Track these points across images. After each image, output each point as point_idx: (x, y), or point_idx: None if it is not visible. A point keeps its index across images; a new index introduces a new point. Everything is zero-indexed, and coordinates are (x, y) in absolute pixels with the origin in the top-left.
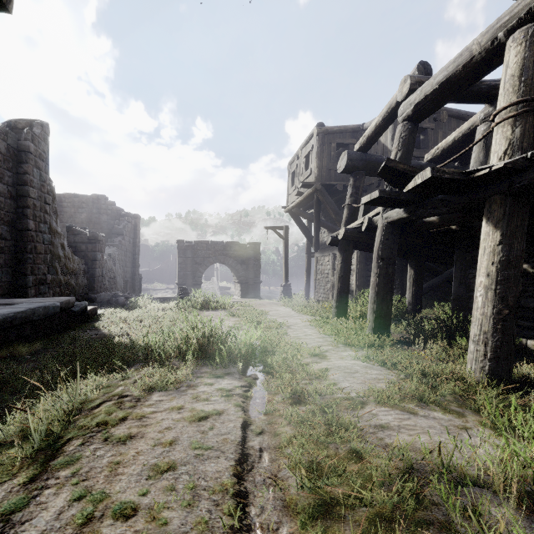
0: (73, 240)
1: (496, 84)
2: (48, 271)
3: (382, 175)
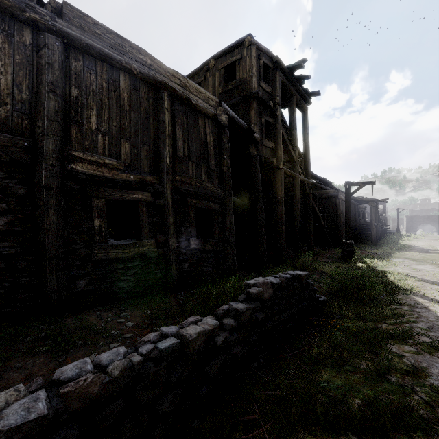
0: None
1: None
2: None
3: None
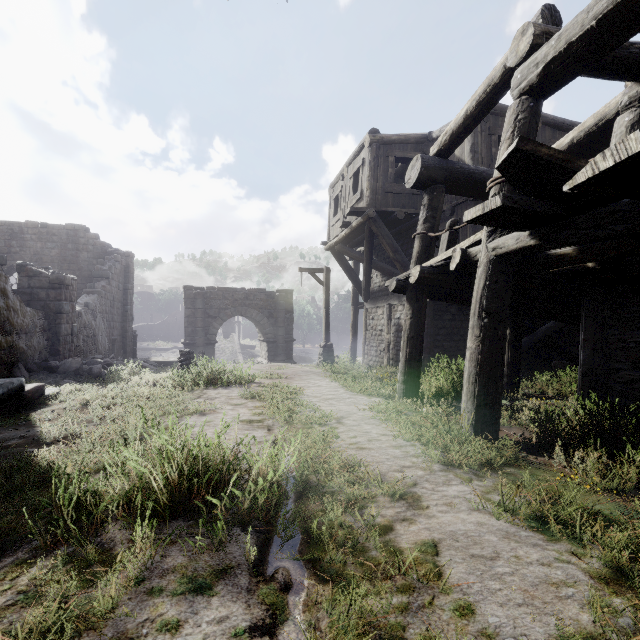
0: (26, 284)
1: None
2: None
3: (505, 170)
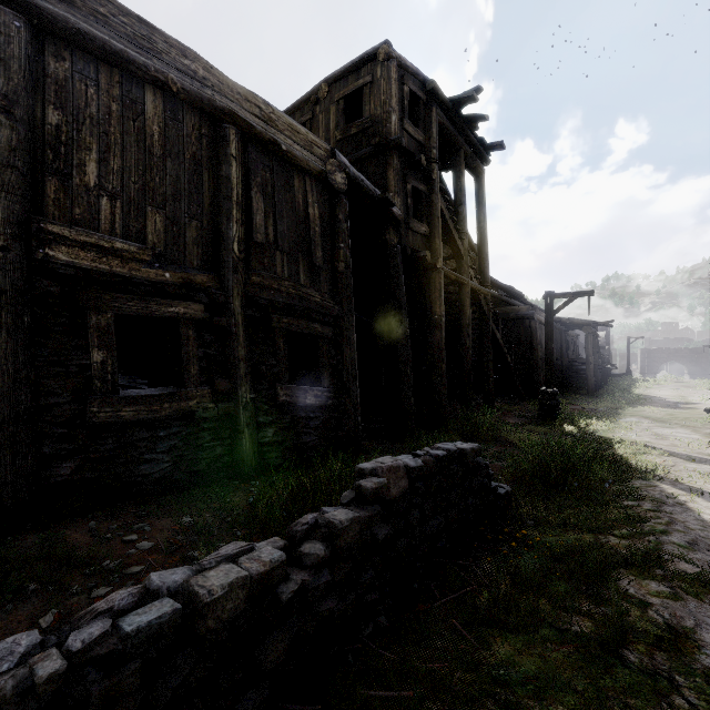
0: None
1: None
2: None
3: None
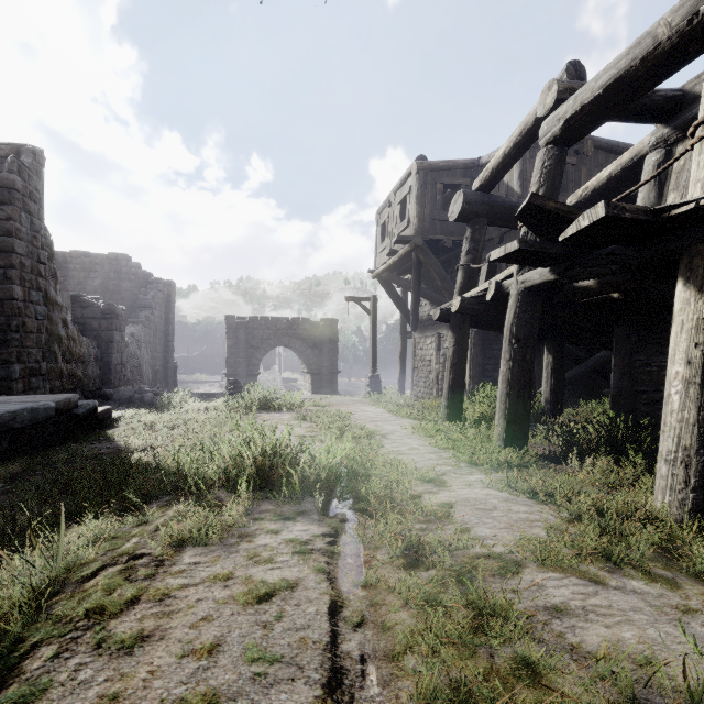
0: (80, 315)
1: (675, 95)
2: (43, 357)
3: (522, 218)
